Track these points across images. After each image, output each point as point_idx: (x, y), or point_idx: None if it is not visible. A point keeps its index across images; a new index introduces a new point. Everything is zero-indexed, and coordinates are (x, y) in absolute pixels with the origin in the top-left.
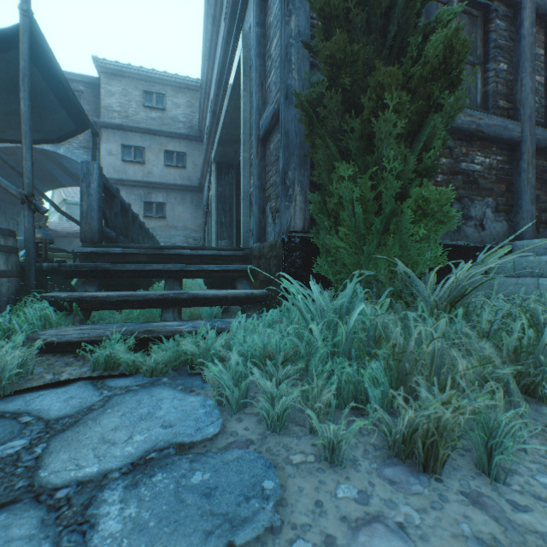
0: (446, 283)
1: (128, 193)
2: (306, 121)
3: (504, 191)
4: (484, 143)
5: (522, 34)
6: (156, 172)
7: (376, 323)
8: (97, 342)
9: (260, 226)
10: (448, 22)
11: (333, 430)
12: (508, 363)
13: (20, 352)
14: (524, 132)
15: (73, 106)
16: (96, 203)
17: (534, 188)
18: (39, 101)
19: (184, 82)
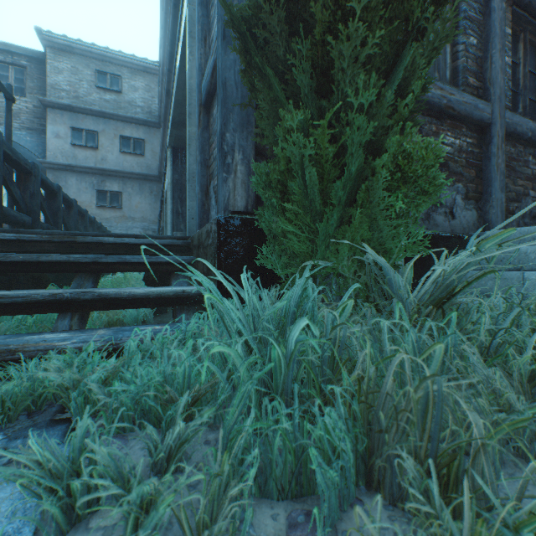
0: (430, 278)
1: (79, 180)
2: (241, 53)
3: (474, 176)
4: (454, 122)
5: (492, 7)
6: (111, 158)
7: (334, 339)
8: None
9: (202, 209)
10: None
11: None
12: (535, 405)
13: None
14: (494, 113)
15: None
16: None
17: (504, 175)
18: None
19: (142, 64)
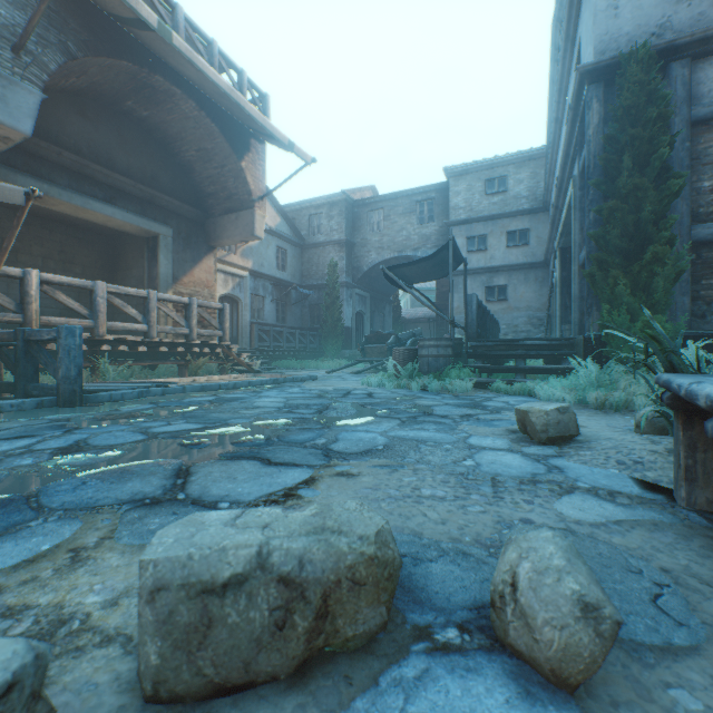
0: None
1: (471, 281)
2: (589, 282)
3: None
4: None
5: None
6: (497, 255)
7: (615, 377)
8: (488, 384)
9: (580, 324)
10: (671, 225)
11: (567, 396)
12: None
13: (470, 381)
14: None
15: (458, 258)
16: (474, 317)
17: None
18: (445, 264)
19: (526, 155)
